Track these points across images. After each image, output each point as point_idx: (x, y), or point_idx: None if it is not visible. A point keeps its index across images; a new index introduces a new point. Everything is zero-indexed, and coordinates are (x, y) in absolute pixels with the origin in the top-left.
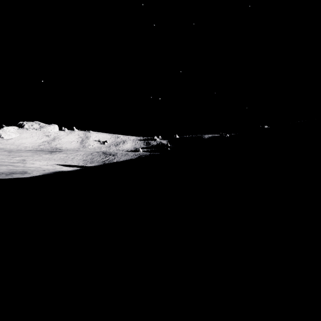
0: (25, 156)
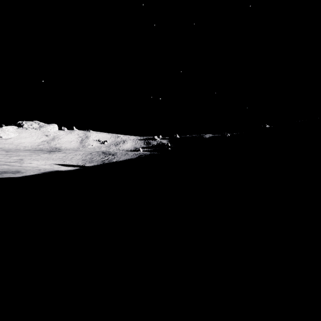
0: (23, 155)
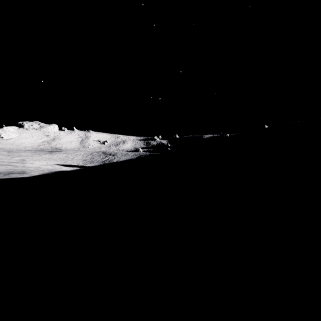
0: (25, 156)
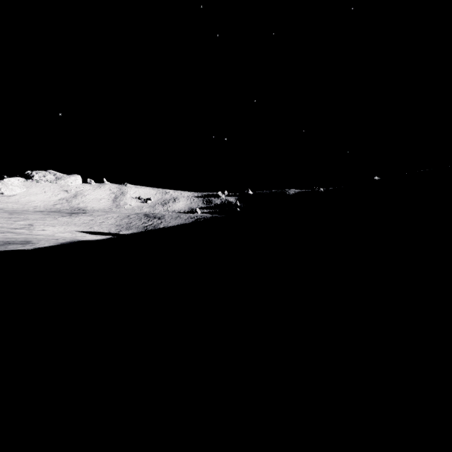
0: (33, 219)
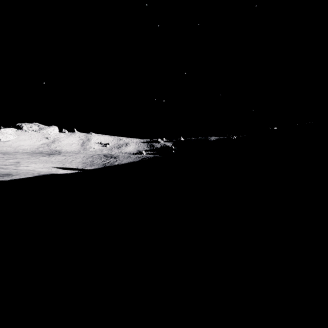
0: (21, 158)
